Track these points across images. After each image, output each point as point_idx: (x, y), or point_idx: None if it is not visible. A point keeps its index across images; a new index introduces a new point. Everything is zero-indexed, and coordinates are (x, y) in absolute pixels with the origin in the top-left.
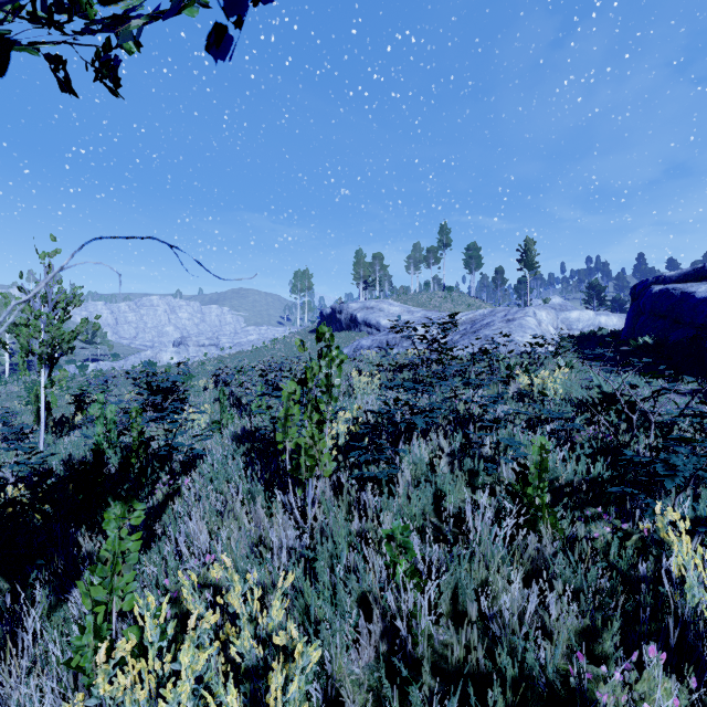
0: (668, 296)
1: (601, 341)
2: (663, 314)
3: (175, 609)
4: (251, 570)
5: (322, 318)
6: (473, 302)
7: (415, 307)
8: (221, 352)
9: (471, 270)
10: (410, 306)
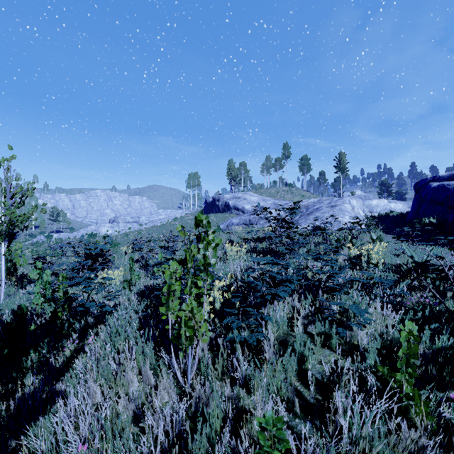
0: (444, 190)
1: (393, 220)
2: (440, 202)
3: None
4: (127, 453)
5: (206, 204)
6: (305, 193)
7: (268, 197)
8: (140, 227)
9: (303, 173)
10: (264, 196)
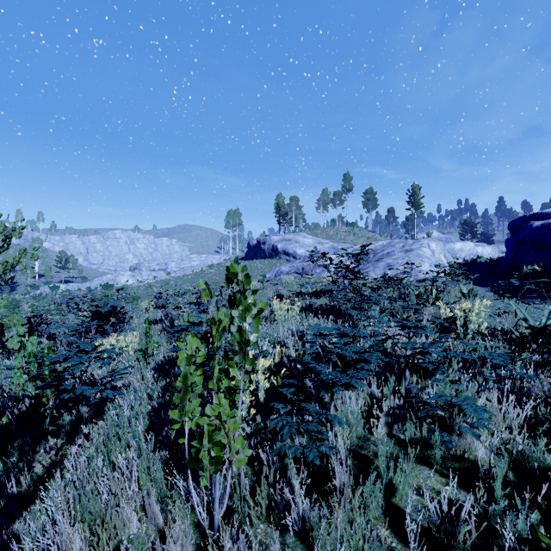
0: None
1: (483, 268)
2: (546, 245)
3: None
4: None
5: (249, 248)
6: (370, 235)
7: (325, 239)
8: (168, 276)
9: (368, 209)
10: (320, 238)
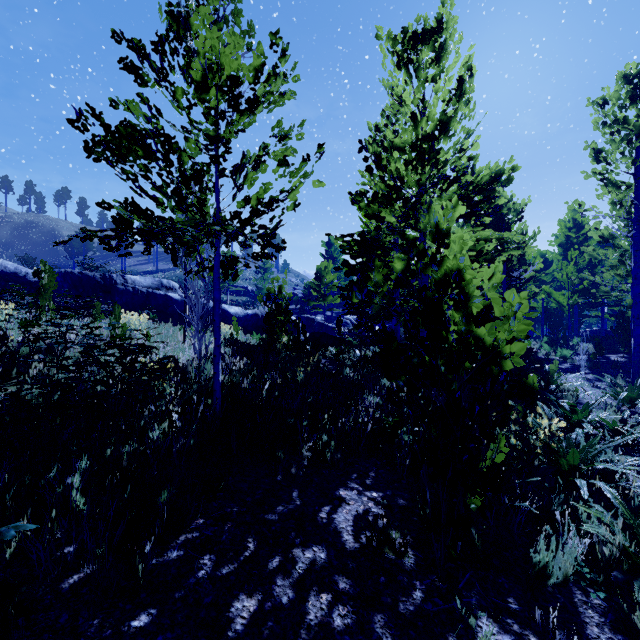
0: None
1: None
2: None
3: (107, 332)
4: None
5: None
6: None
7: None
8: None
9: None
10: None
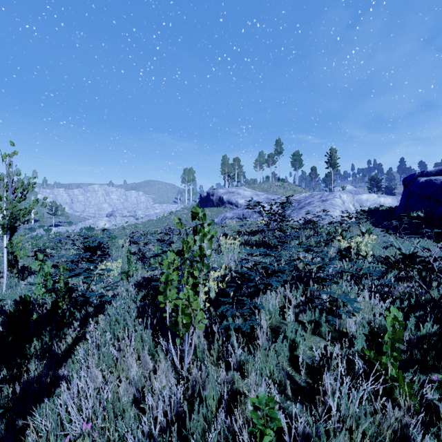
0: (432, 184)
1: (383, 214)
2: (428, 196)
3: None
4: (129, 432)
5: (201, 199)
6: (297, 188)
7: (261, 192)
8: (137, 221)
9: (295, 168)
10: (257, 191)
